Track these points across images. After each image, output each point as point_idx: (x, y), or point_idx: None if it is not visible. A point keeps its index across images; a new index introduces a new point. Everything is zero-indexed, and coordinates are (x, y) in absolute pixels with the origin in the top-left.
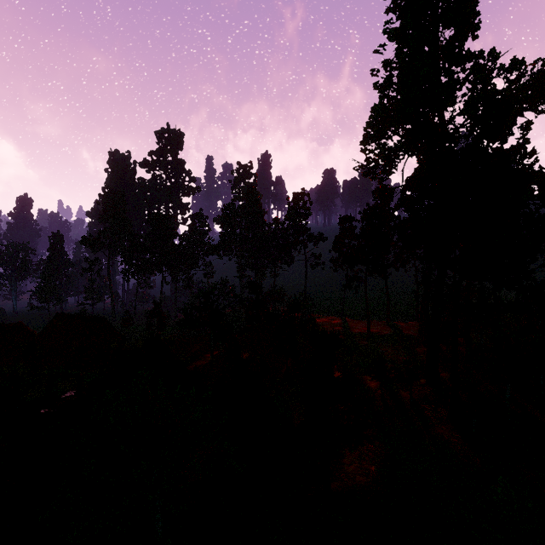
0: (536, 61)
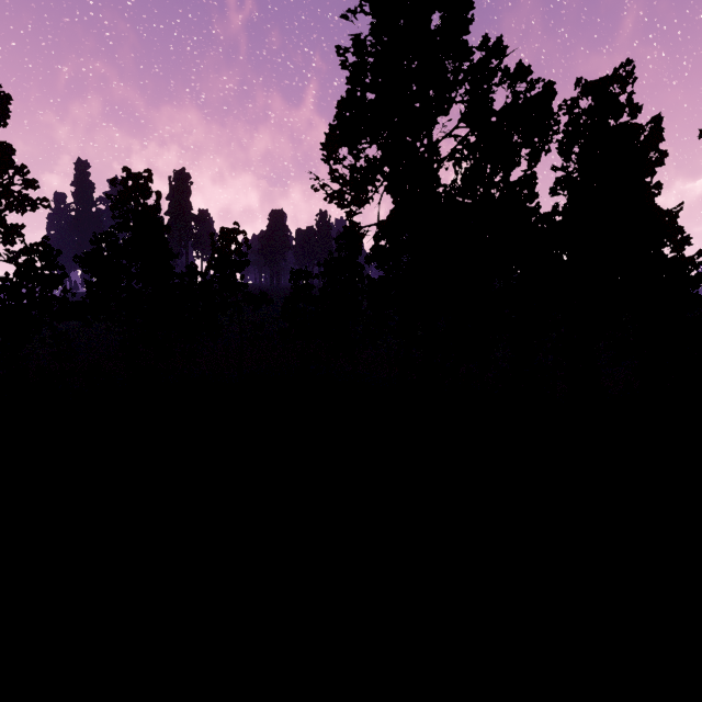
0: (536, 80)
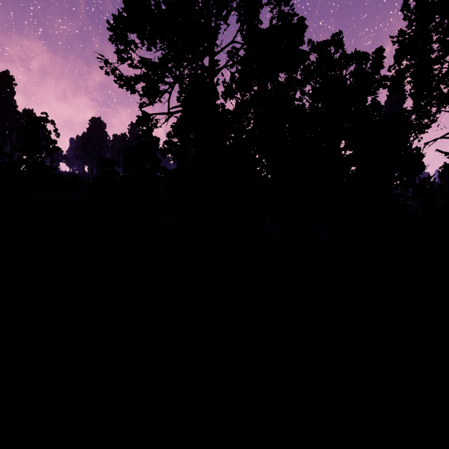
0: (293, 14)
